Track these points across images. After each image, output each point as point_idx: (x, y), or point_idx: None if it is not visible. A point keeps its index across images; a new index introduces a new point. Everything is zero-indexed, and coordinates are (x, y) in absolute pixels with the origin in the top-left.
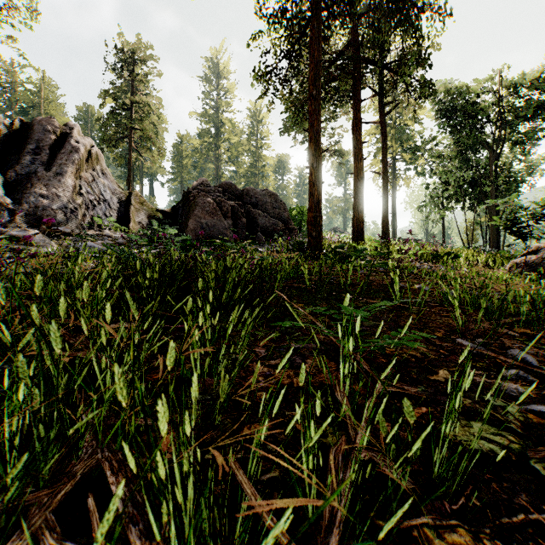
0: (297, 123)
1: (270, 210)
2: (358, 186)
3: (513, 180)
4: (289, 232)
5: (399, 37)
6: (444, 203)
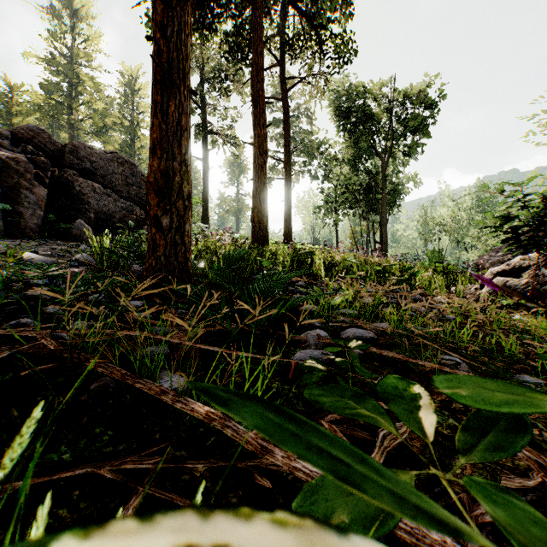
0: None
1: (121, 187)
2: (261, 162)
3: (397, 191)
4: None
5: None
6: (336, 208)
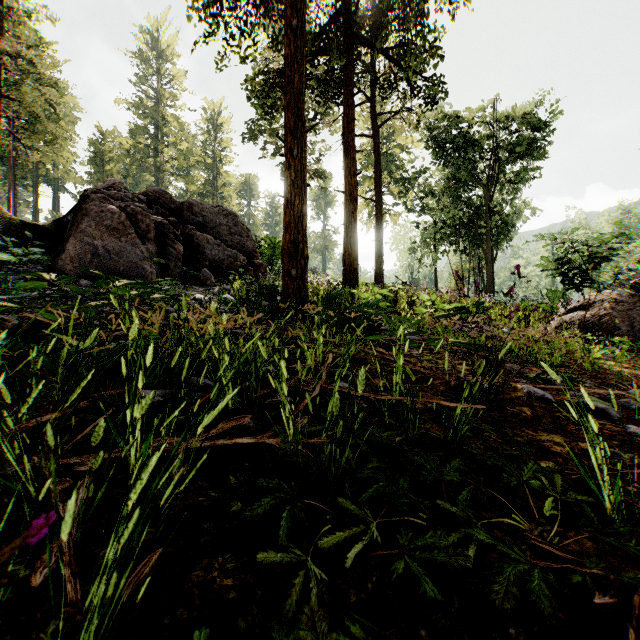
0: (266, 114)
1: (226, 237)
2: (351, 209)
3: (506, 223)
4: (254, 269)
5: (396, 30)
6: (436, 244)
